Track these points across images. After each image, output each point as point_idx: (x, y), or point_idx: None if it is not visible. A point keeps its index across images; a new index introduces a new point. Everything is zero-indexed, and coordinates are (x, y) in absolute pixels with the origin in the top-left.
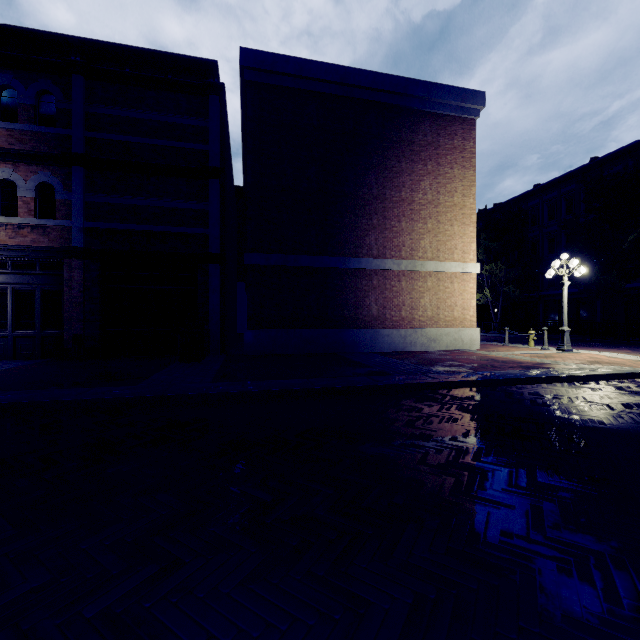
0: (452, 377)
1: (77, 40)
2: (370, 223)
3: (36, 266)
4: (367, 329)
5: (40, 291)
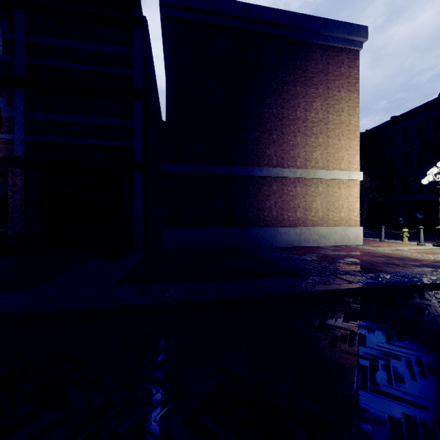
0: (368, 280)
1: None
2: (270, 138)
3: None
4: (268, 227)
5: None
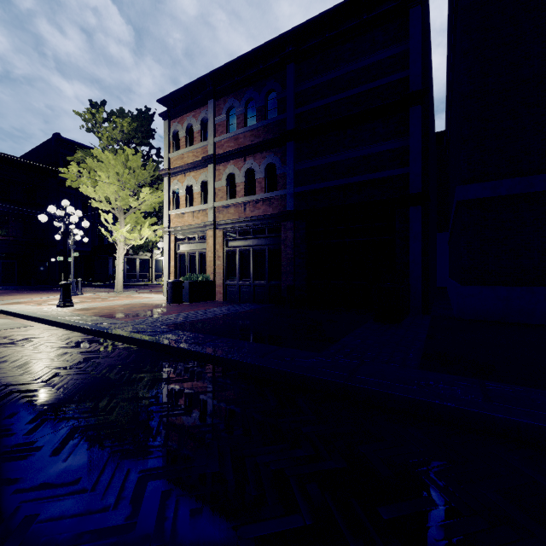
0: None
1: (289, 33)
2: None
3: (265, 231)
4: None
5: (267, 250)
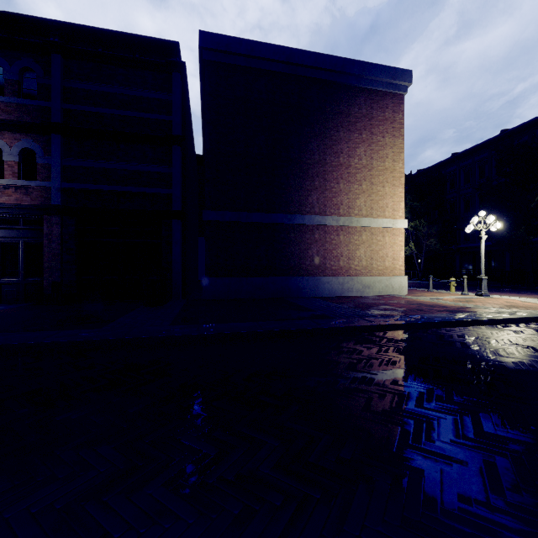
0: (387, 320)
1: (55, 23)
2: (312, 184)
3: (20, 222)
4: (310, 277)
5: (23, 244)
